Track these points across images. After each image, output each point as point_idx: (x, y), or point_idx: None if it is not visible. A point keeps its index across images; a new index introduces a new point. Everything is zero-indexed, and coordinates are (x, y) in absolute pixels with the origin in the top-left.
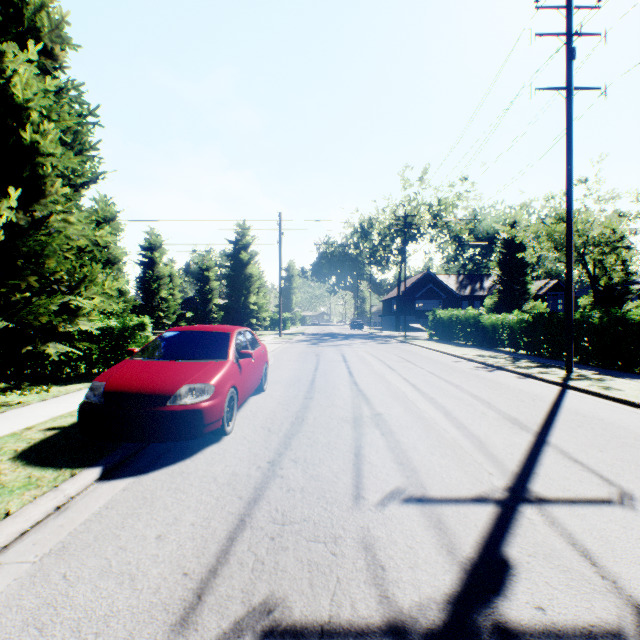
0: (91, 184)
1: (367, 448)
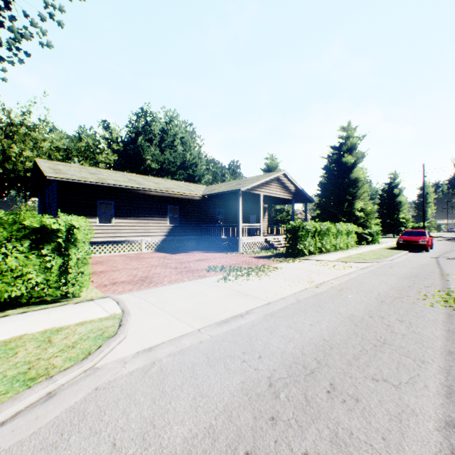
0: None
1: None
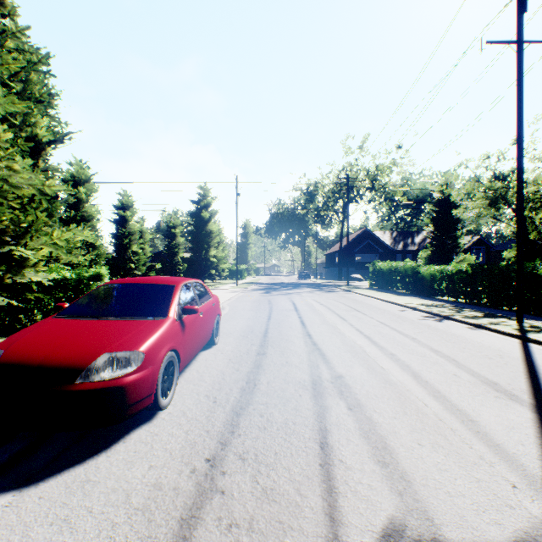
0: (58, 144)
1: (334, 433)
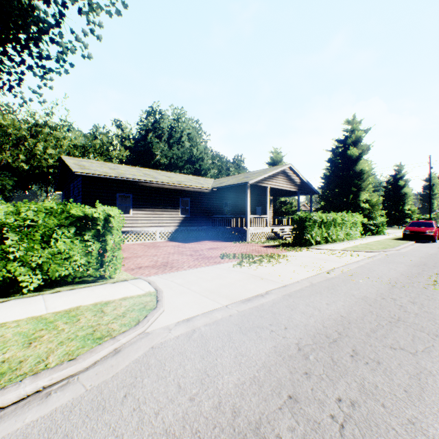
0: None
1: None
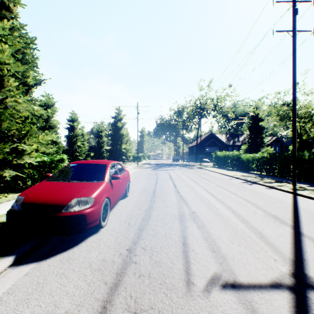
0: (38, 85)
1: (190, 238)
